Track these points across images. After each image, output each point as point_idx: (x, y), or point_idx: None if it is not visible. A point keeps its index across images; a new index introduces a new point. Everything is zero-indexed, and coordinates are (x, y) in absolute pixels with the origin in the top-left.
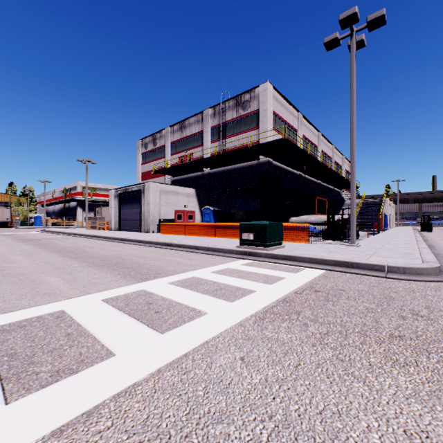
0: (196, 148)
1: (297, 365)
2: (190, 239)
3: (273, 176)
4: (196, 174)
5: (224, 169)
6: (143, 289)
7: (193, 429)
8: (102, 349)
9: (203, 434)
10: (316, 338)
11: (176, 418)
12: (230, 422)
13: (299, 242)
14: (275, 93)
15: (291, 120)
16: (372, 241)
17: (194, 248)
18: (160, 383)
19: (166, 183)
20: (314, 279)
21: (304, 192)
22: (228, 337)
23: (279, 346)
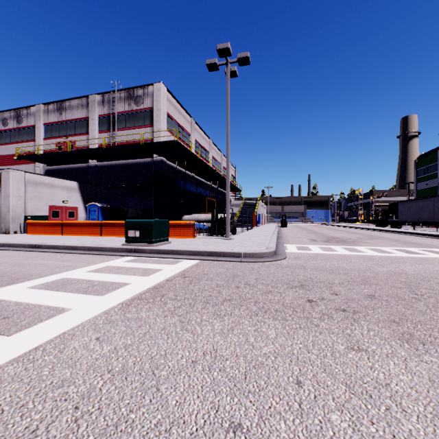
0: (80, 136)
1: (147, 332)
2: (68, 239)
3: (166, 176)
4: (79, 166)
5: (115, 164)
6: None
7: (31, 399)
8: None
9: (41, 399)
10: (170, 311)
11: (13, 397)
12: (71, 384)
13: (186, 238)
14: (169, 95)
15: (185, 124)
16: (243, 235)
17: (71, 249)
18: None
19: (37, 172)
20: (187, 268)
21: (196, 193)
22: (89, 325)
23: (136, 322)
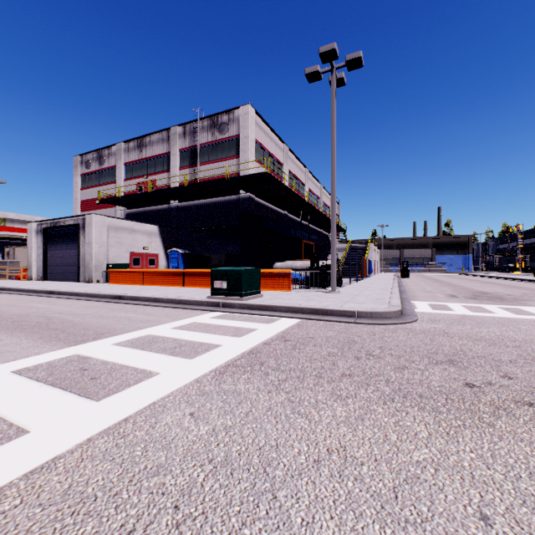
0: (161, 174)
1: (249, 411)
2: (149, 290)
3: (255, 215)
4: (160, 207)
5: (197, 203)
6: (76, 354)
7: (124, 487)
8: (10, 429)
9: (136, 488)
10: (274, 385)
11: (105, 481)
12: (168, 473)
13: (280, 290)
14: (257, 118)
15: (276, 152)
16: (352, 288)
17: (153, 301)
18: (90, 451)
19: (118, 216)
20: (287, 329)
21: (290, 235)
22: (180, 395)
23: (234, 397)
